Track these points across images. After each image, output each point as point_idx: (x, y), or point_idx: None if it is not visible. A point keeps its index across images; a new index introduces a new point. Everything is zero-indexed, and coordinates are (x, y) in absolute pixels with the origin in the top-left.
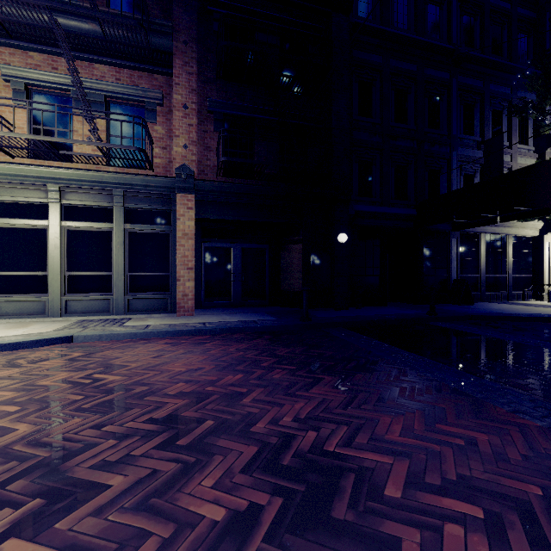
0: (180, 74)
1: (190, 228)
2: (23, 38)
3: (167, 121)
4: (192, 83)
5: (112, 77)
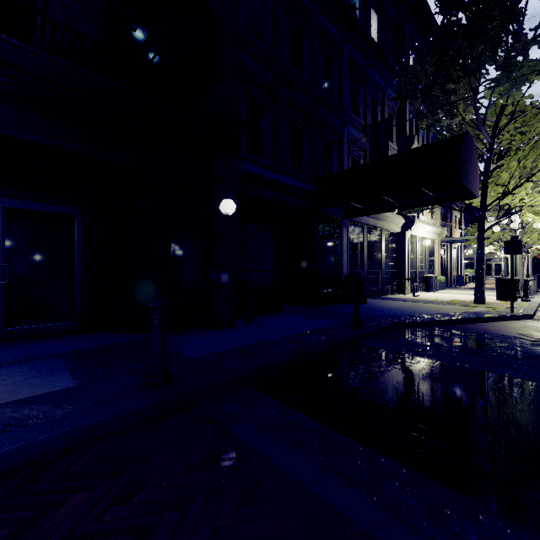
0: None
1: None
2: None
3: None
4: None
5: None
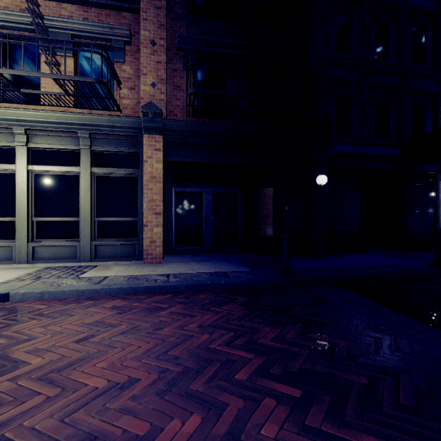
0: (148, 9)
1: (158, 171)
2: None
3: (135, 61)
4: (160, 18)
5: (79, 16)
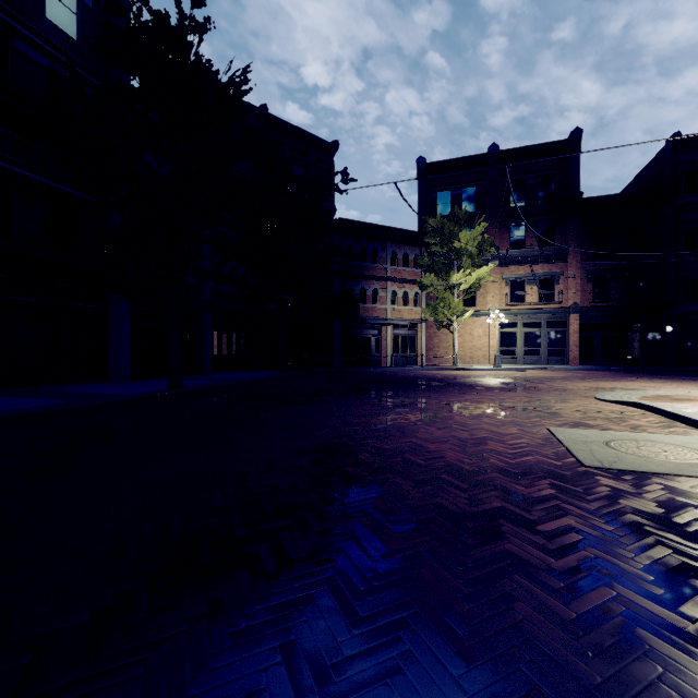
0: (571, 262)
1: (577, 328)
2: (509, 263)
3: (564, 282)
4: (577, 265)
5: (540, 269)
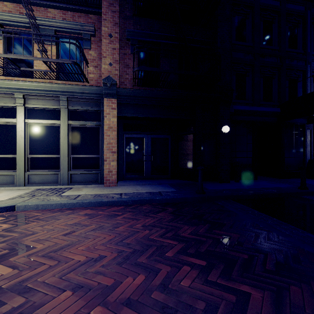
0: (106, 12)
1: (114, 123)
2: None
3: (98, 47)
4: (115, 19)
5: (60, 17)
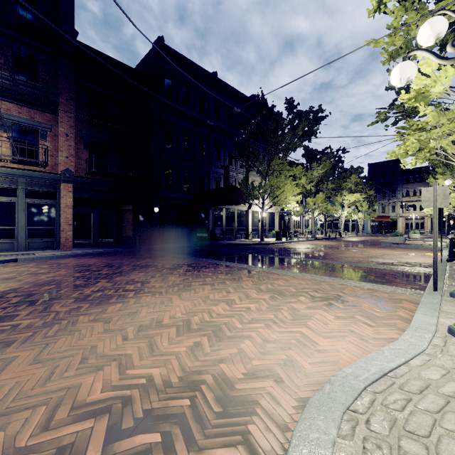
0: (63, 117)
1: (70, 202)
2: None
3: (54, 141)
4: (71, 123)
5: (15, 110)
